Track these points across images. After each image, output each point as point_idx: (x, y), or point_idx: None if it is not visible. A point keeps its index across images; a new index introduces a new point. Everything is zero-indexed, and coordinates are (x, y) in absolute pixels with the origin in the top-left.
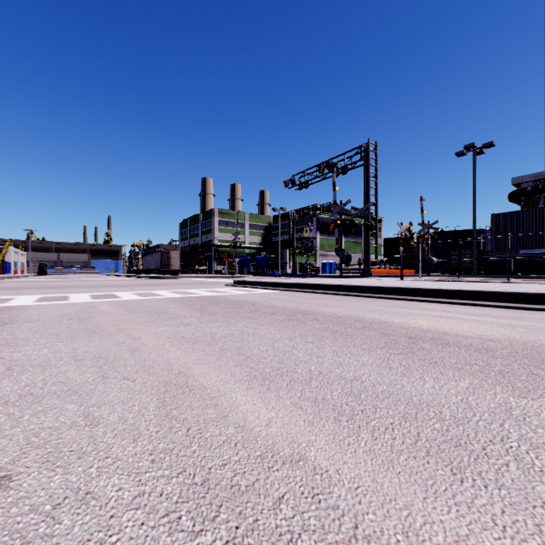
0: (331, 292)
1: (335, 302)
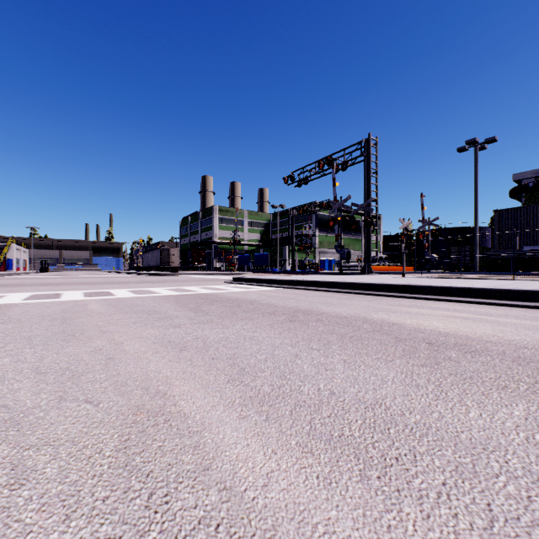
0: (333, 290)
1: (338, 301)
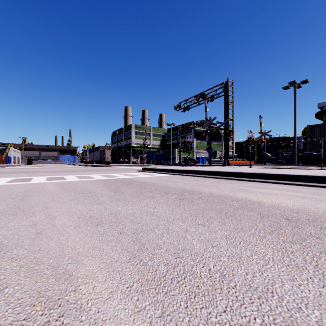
0: (206, 176)
1: (211, 183)
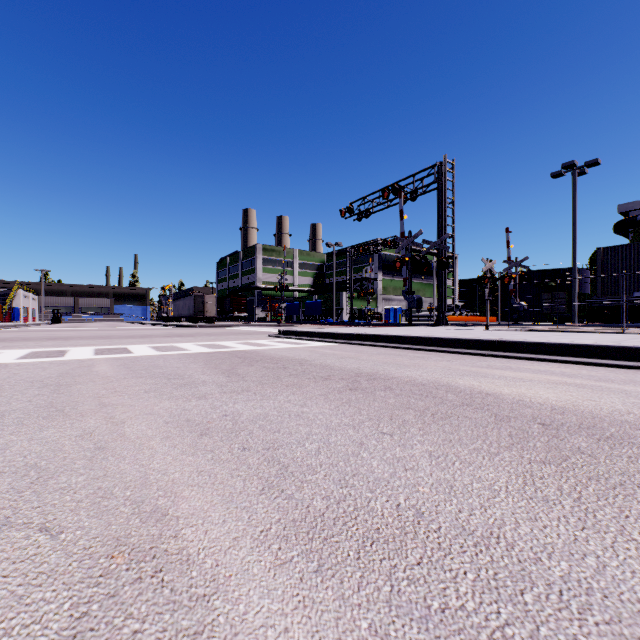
0: (402, 346)
1: (410, 360)
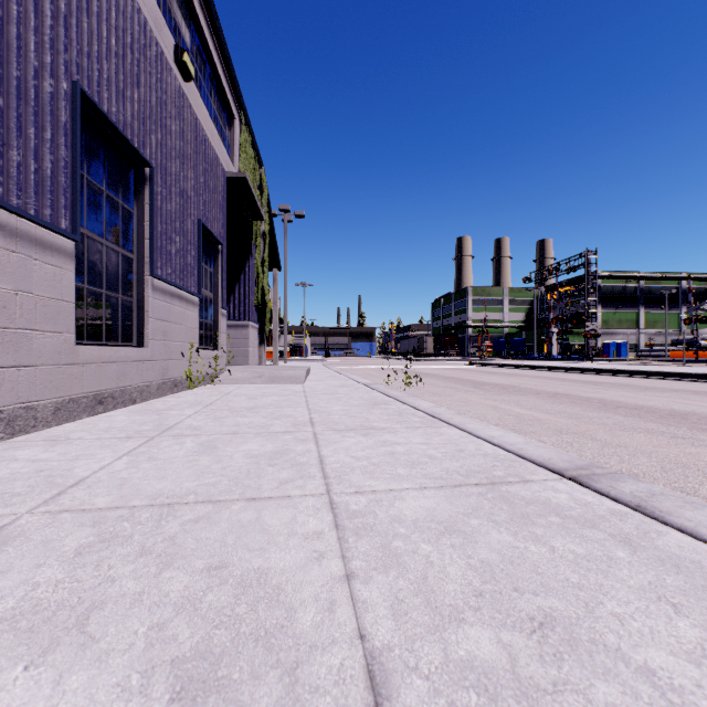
0: (506, 367)
1: (494, 369)
